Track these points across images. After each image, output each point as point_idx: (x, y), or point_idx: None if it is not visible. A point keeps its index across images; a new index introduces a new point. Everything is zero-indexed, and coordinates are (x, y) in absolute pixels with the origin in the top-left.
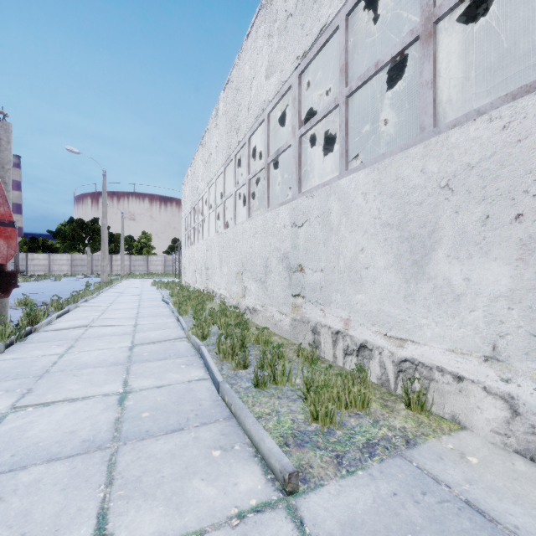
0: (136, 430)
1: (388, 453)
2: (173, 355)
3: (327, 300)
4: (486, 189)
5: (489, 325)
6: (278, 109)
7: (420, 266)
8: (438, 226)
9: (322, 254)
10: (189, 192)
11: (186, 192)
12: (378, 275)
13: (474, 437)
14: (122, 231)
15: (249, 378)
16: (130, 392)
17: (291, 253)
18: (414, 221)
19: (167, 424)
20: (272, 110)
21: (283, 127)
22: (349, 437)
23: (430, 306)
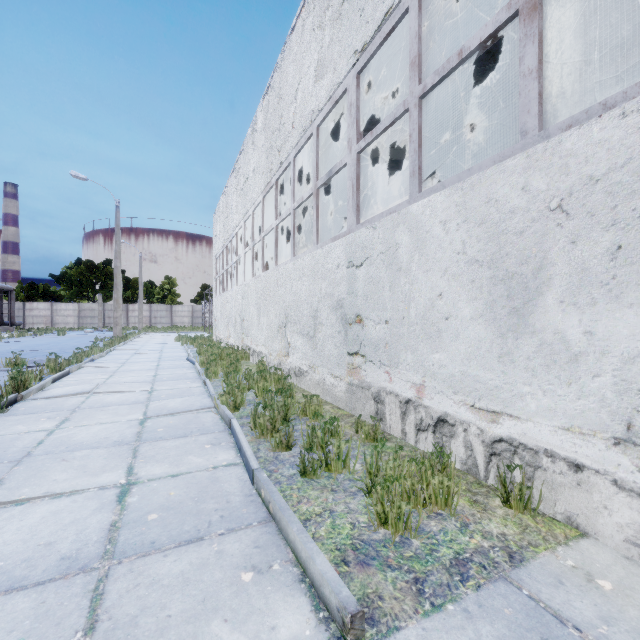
0: (137, 541)
1: (486, 575)
2: (196, 431)
3: (393, 360)
4: (616, 210)
5: (621, 395)
6: (330, 123)
7: (521, 316)
8: (547, 262)
9: (387, 301)
10: (221, 227)
11: (217, 227)
12: (463, 328)
13: (600, 548)
14: (140, 275)
15: (294, 462)
16: (135, 483)
17: (346, 300)
18: (512, 256)
19: (180, 531)
20: (323, 122)
21: (336, 147)
22: (431, 550)
23: (536, 368)
